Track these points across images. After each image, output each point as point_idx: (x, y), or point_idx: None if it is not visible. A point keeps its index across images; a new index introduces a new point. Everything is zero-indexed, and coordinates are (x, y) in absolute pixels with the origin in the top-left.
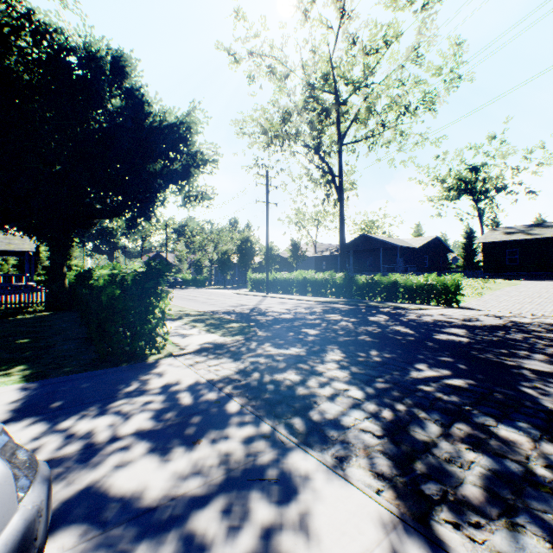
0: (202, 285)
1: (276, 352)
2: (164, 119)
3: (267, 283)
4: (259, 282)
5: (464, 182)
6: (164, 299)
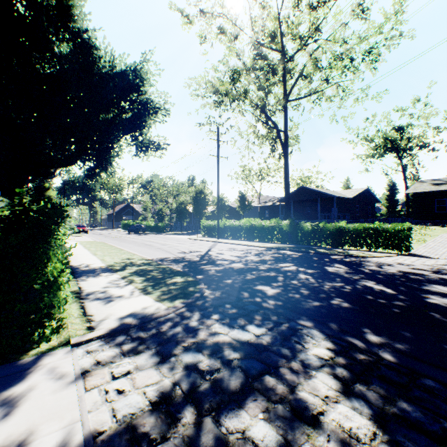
0: (162, 231)
1: (227, 339)
2: (113, 65)
3: (218, 230)
4: (211, 229)
5: (390, 141)
6: (54, 259)
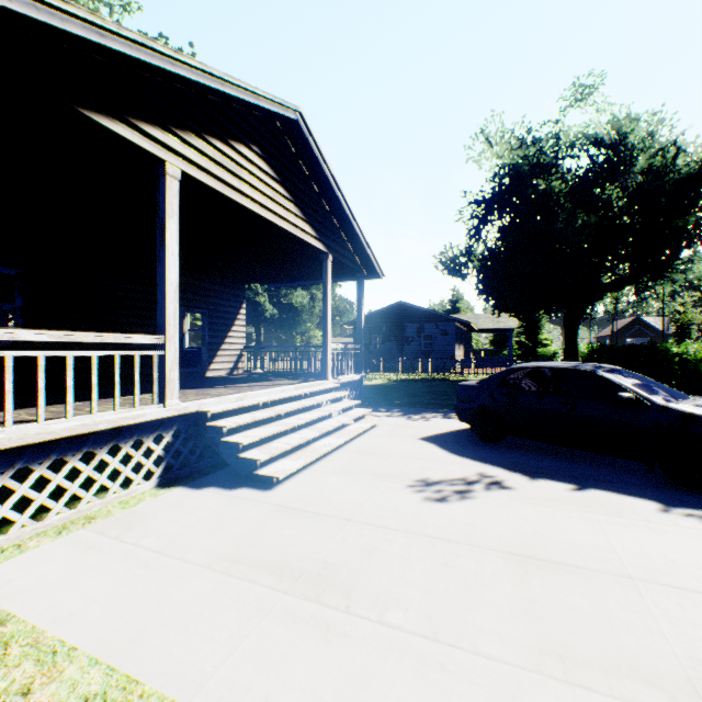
0: None
1: None
2: None
3: None
4: None
5: None
6: None
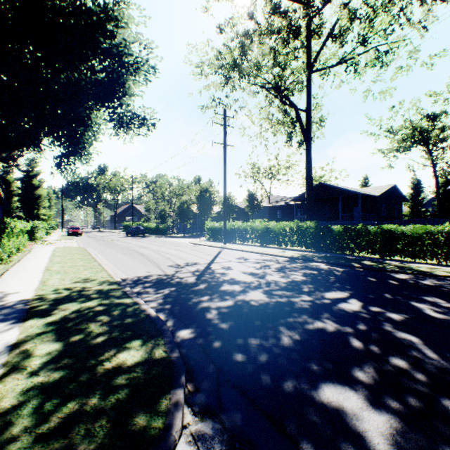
0: (163, 233)
1: None
2: None
3: (224, 233)
4: (217, 231)
5: (419, 132)
6: None
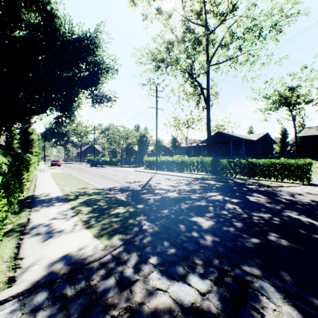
0: (115, 164)
1: (167, 301)
2: (72, 32)
3: (156, 164)
4: (151, 163)
5: (283, 98)
6: None
